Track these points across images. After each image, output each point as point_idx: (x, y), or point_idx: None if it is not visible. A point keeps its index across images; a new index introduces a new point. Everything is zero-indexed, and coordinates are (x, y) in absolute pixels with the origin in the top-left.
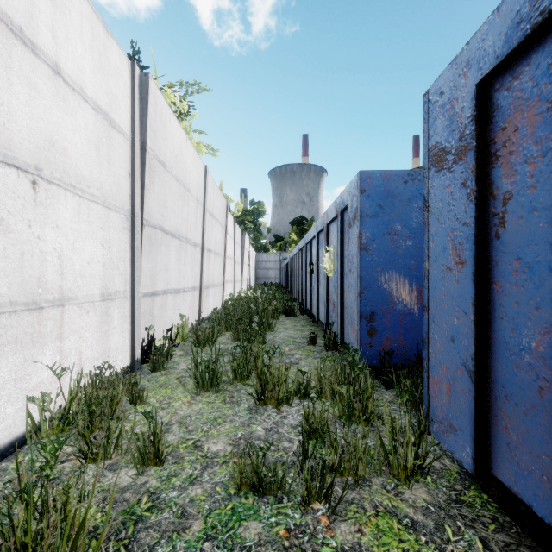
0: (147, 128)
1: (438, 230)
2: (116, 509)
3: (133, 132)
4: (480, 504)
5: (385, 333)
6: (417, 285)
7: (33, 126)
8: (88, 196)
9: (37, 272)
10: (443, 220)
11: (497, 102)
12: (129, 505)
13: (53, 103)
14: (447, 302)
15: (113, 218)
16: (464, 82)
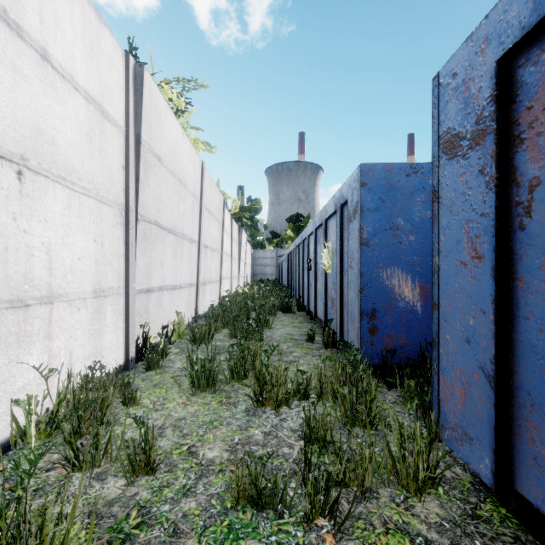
0: (141, 120)
1: (450, 222)
2: (102, 525)
3: (127, 124)
4: (499, 520)
5: (387, 331)
6: (419, 282)
7: (18, 113)
8: (79, 188)
9: (23, 267)
10: (457, 211)
11: (521, 79)
12: (117, 521)
13: (41, 91)
14: (461, 300)
15: (106, 212)
16: (482, 60)
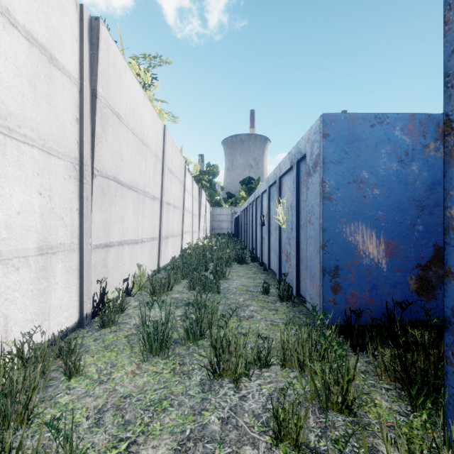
0: (97, 74)
1: None
2: None
3: (81, 76)
4: None
5: (351, 289)
6: (384, 238)
7: None
8: (18, 136)
9: None
10: None
11: None
12: None
13: None
14: None
15: (55, 165)
16: None
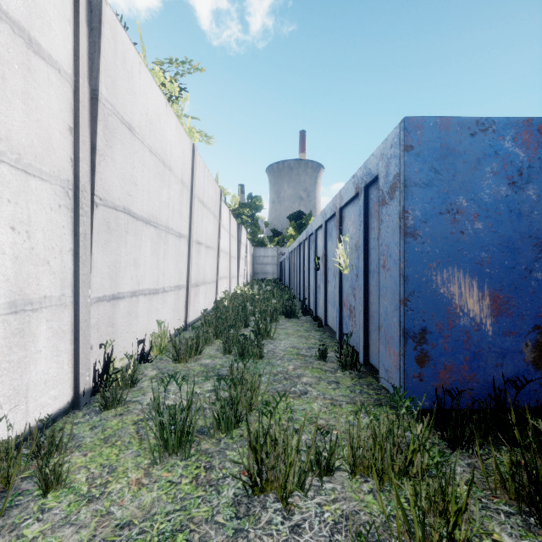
0: (99, 69)
1: None
2: None
3: (77, 71)
4: None
5: (443, 360)
6: (490, 289)
7: None
8: None
9: None
10: None
11: None
12: None
13: None
14: None
15: (36, 189)
16: None
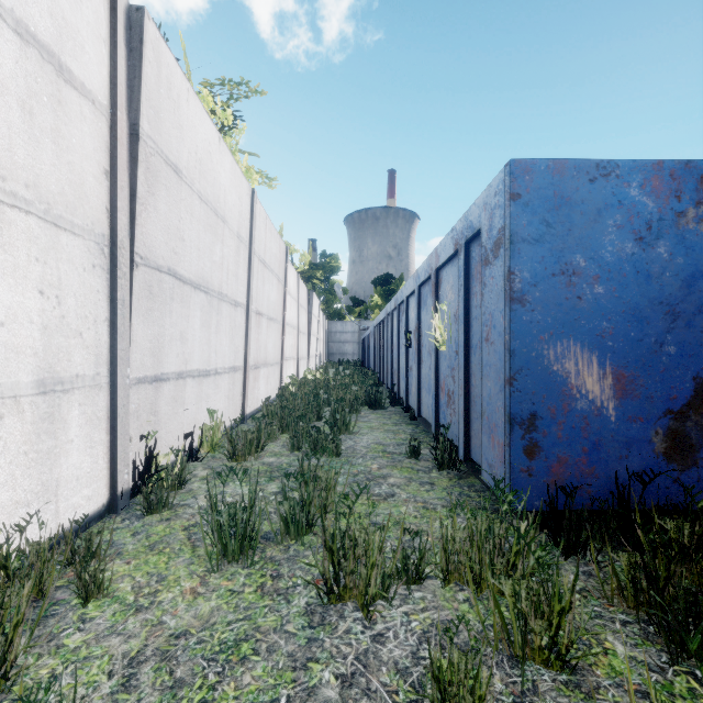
0: (140, 99)
1: None
2: None
3: (113, 102)
4: None
5: (557, 451)
6: (612, 366)
7: None
8: (1, 195)
9: None
10: None
11: None
12: None
13: None
14: None
15: (68, 245)
16: None
